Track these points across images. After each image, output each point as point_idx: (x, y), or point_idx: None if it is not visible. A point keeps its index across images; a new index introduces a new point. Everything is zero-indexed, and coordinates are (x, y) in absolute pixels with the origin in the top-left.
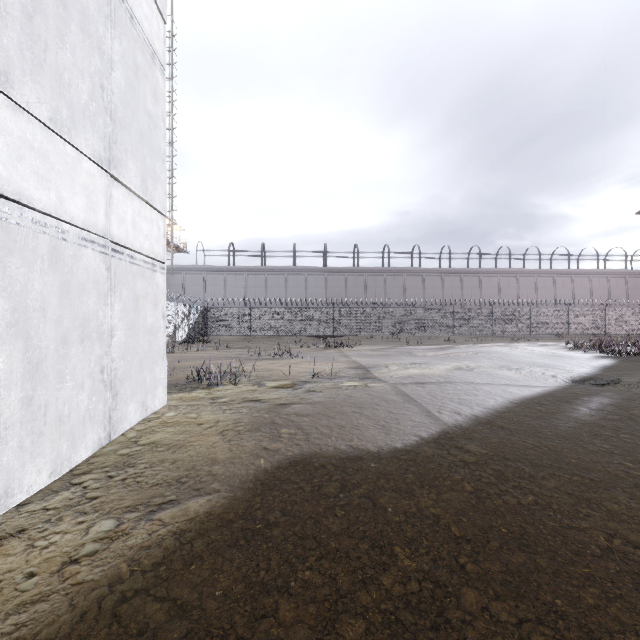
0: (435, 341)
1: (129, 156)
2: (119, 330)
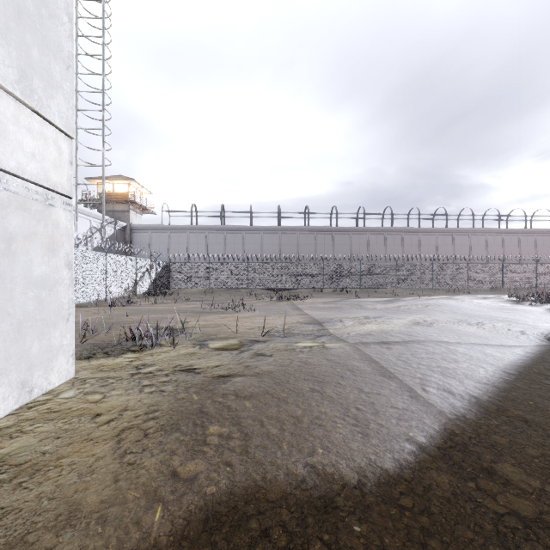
0: (381, 294)
1: None
2: None
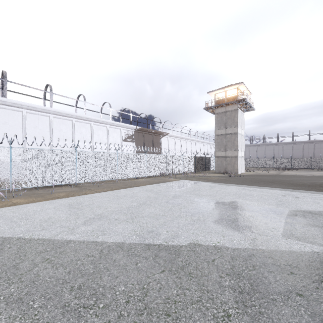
0: None
1: (242, 148)
2: (242, 164)
